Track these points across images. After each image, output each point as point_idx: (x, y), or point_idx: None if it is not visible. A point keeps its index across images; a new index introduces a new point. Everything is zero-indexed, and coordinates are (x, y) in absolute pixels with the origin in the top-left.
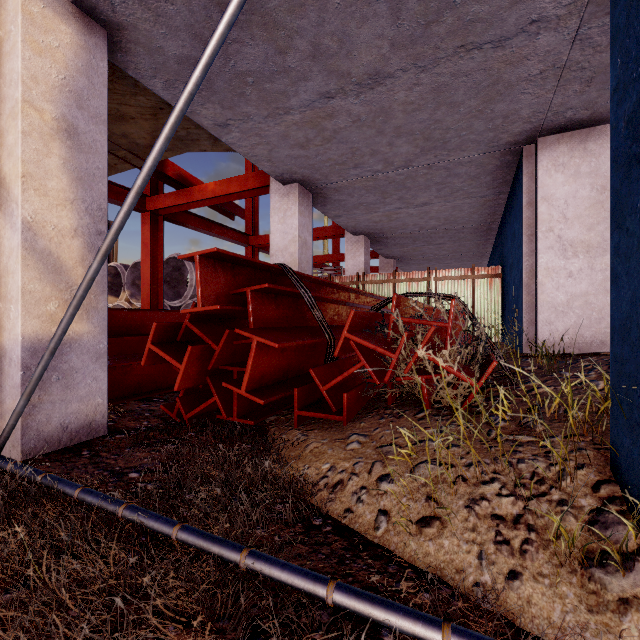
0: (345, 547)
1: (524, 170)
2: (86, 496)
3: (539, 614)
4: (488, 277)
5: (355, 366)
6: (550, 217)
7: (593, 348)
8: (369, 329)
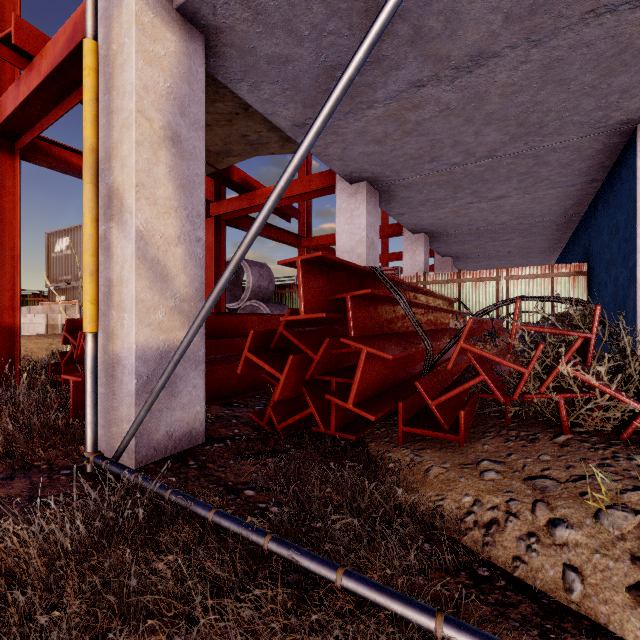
0: (537, 613)
1: (638, 152)
2: (222, 520)
3: None
4: (570, 275)
5: (472, 380)
6: None
7: None
8: (473, 337)
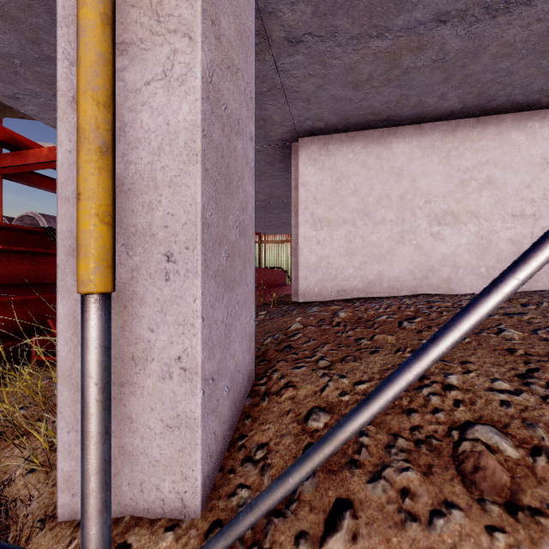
0: None
1: (292, 161)
2: None
3: (25, 493)
4: None
5: None
6: (306, 198)
7: (332, 297)
8: None
